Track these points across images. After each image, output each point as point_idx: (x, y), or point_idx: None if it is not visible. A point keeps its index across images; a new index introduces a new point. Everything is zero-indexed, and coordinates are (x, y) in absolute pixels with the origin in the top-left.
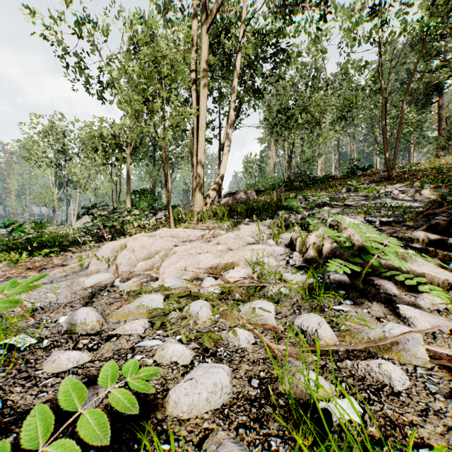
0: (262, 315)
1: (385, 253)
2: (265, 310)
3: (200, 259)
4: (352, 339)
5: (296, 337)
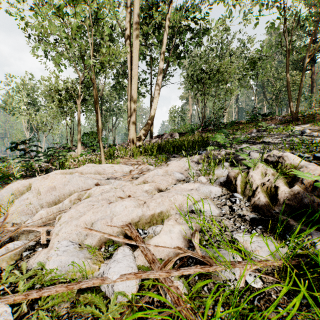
0: None
1: None
2: None
3: (116, 210)
4: None
5: None
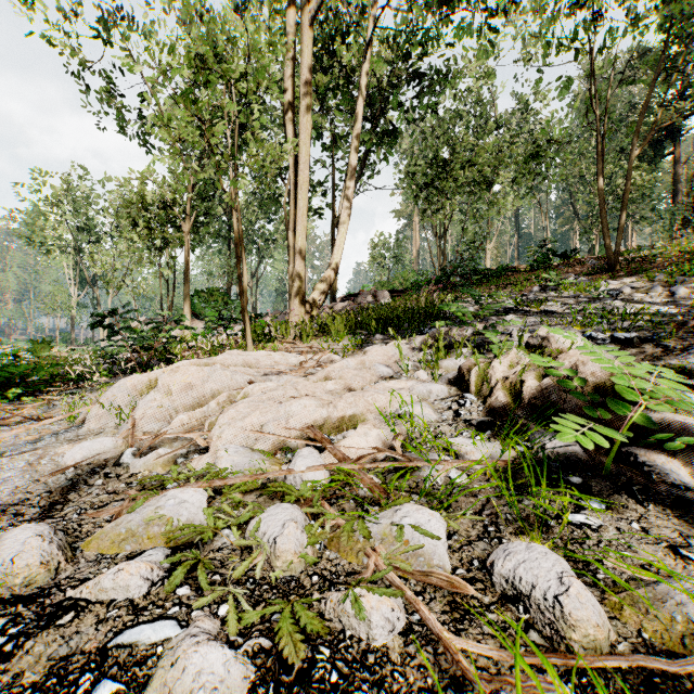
0: (419, 545)
1: (673, 403)
2: (427, 533)
3: (292, 410)
4: (642, 618)
5: (505, 608)
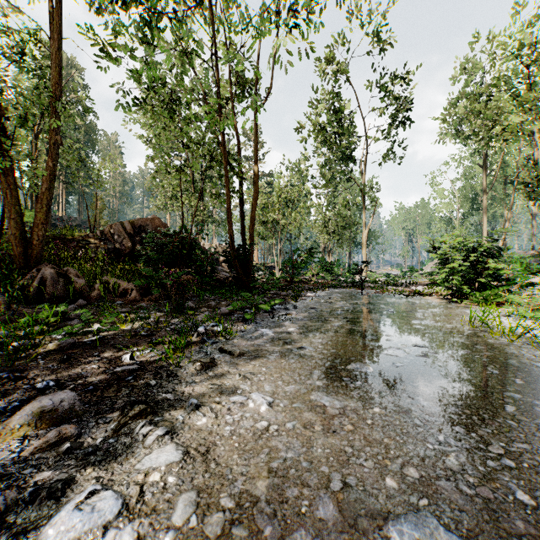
0: None
1: None
2: None
3: None
4: None
5: None
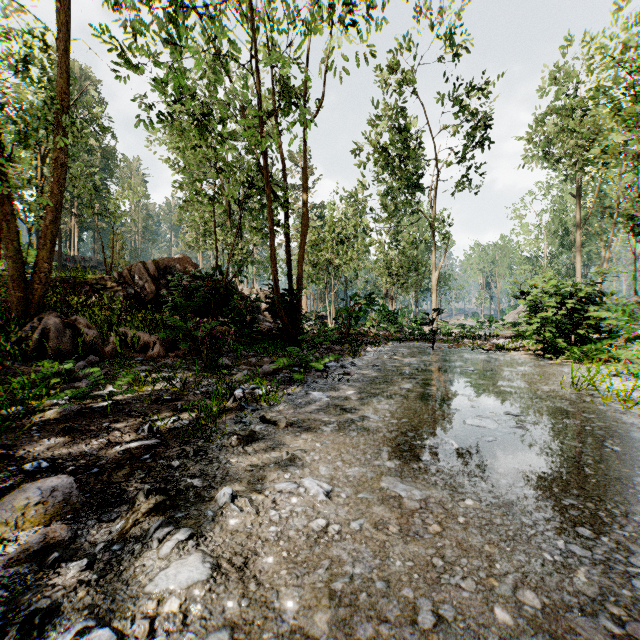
0: None
1: None
2: None
3: None
4: None
5: None
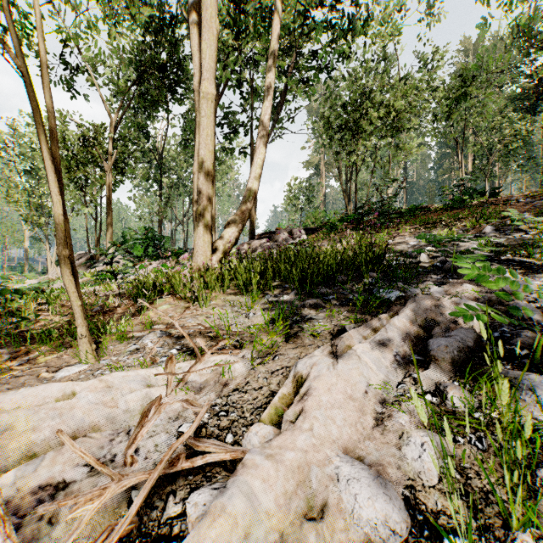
0: None
1: None
2: None
3: None
4: None
5: None
